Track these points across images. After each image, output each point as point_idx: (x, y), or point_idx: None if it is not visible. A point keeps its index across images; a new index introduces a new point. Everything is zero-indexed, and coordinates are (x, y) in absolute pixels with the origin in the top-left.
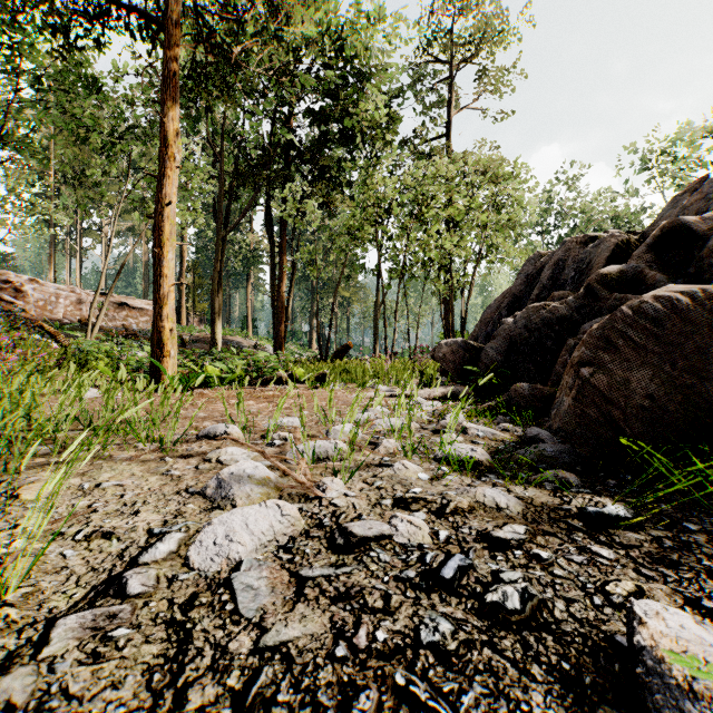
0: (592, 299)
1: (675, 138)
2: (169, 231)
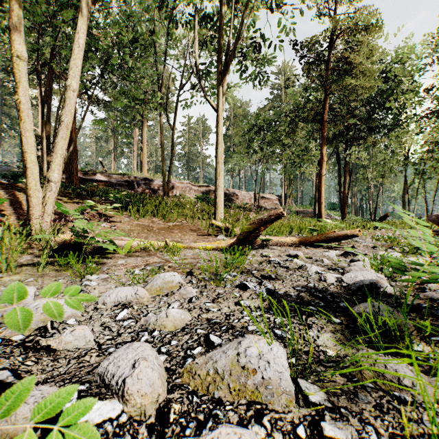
0: None
1: None
2: (322, 182)
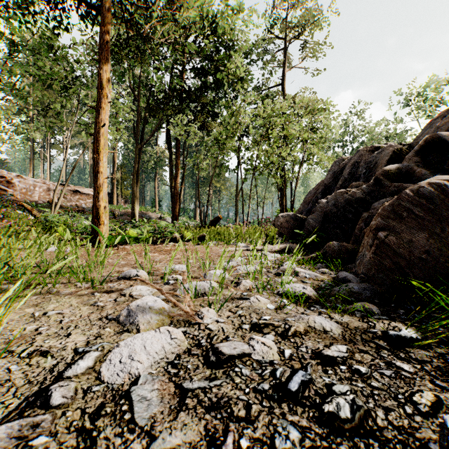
0: (378, 186)
1: (426, 86)
2: (104, 143)
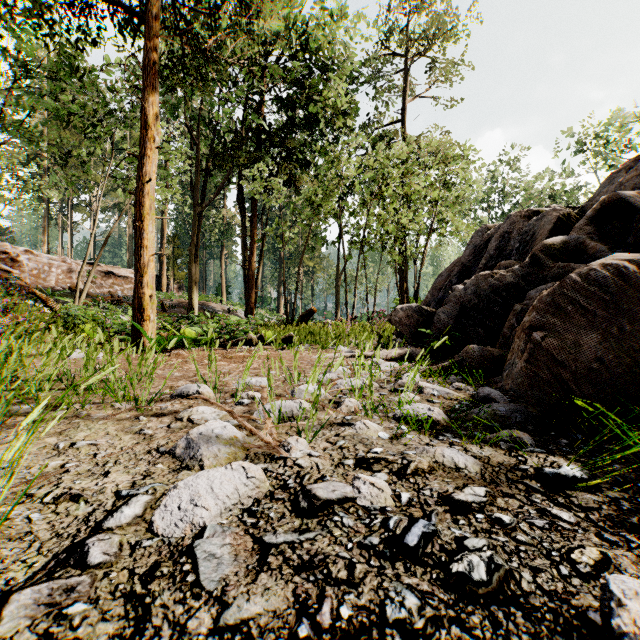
0: (536, 267)
1: (607, 123)
2: (149, 206)
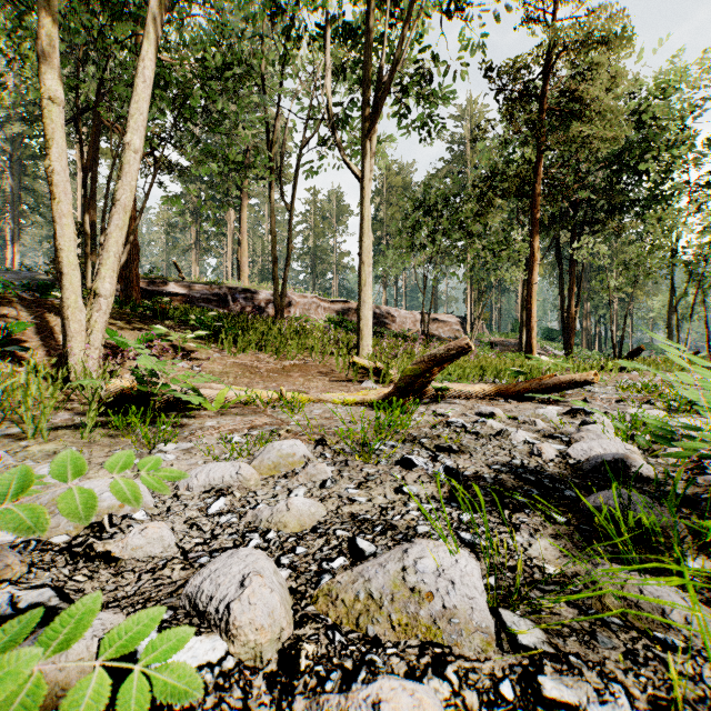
0: None
1: None
2: (534, 295)
